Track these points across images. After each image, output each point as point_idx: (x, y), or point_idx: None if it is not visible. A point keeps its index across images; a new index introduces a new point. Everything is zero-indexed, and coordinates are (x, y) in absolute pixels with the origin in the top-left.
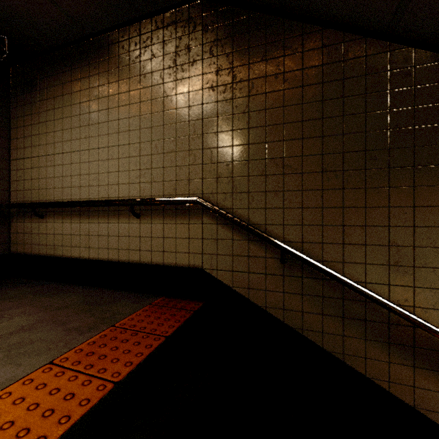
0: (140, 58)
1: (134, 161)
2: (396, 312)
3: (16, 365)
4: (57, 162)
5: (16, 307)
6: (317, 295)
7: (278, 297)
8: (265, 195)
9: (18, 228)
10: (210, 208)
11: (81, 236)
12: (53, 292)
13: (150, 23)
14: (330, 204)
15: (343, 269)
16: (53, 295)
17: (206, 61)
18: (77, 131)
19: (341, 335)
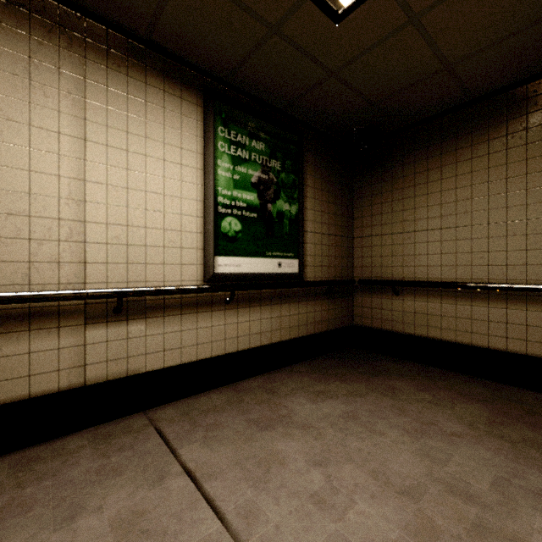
0: None
1: None
2: None
3: None
4: (420, 240)
5: (431, 389)
6: None
7: None
8: None
9: (363, 302)
10: None
11: (457, 319)
12: (433, 375)
13: None
14: None
15: None
16: (442, 380)
17: None
18: (451, 206)
19: None
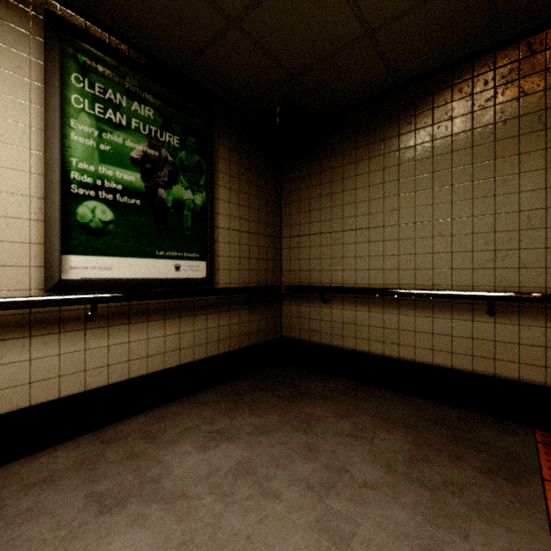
0: (496, 100)
1: (482, 239)
2: None
3: (505, 527)
4: (348, 240)
5: (353, 414)
6: None
7: None
8: None
9: (291, 311)
10: None
11: (385, 329)
12: (359, 394)
13: (516, 49)
14: None
15: None
16: (368, 400)
17: None
18: (379, 203)
19: None
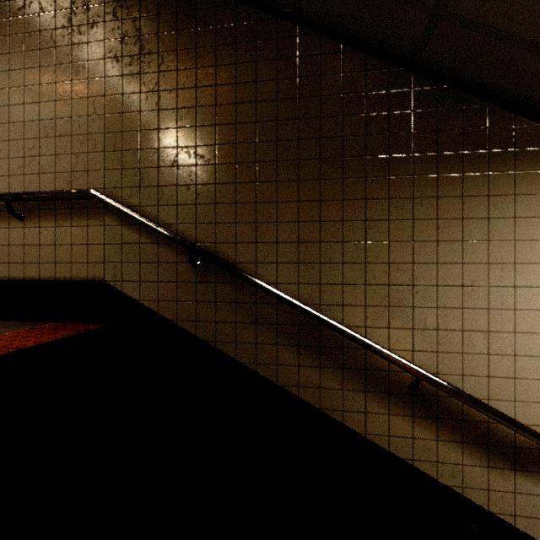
0: (25, 11)
1: (15, 146)
2: (297, 308)
3: None
4: None
5: None
6: (230, 301)
7: (191, 307)
8: (177, 189)
9: None
10: (107, 203)
11: None
12: None
13: None
14: (243, 198)
15: (256, 270)
16: None
17: (108, 24)
18: None
19: (254, 343)
